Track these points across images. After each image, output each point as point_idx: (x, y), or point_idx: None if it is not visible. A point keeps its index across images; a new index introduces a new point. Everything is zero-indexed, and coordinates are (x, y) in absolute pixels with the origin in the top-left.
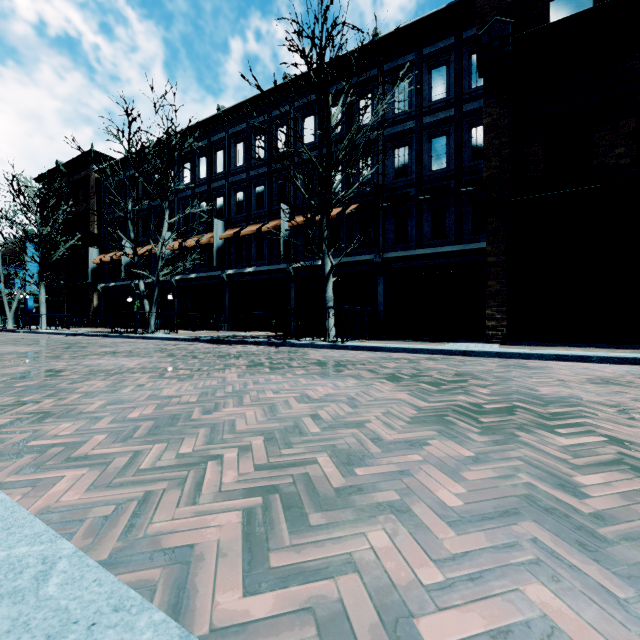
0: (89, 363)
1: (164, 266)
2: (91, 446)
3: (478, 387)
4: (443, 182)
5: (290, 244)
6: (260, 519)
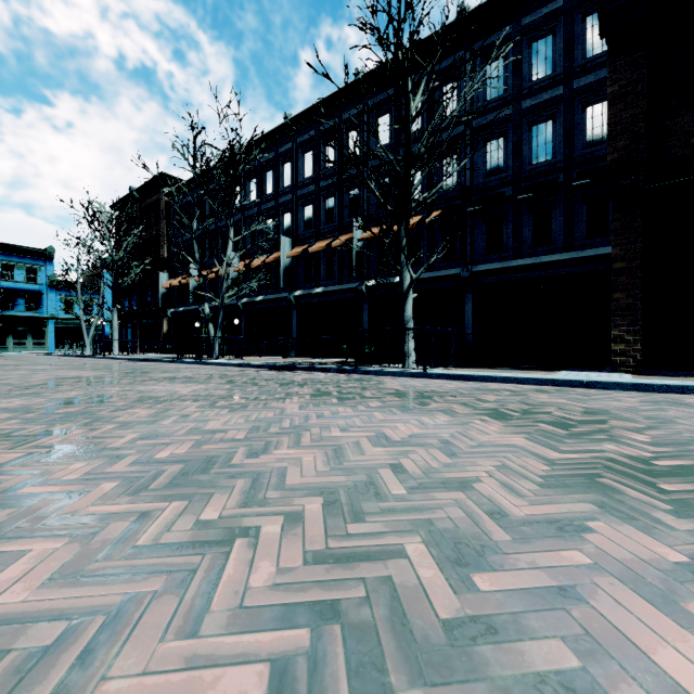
0: (143, 389)
1: (229, 287)
2: (91, 499)
3: (628, 431)
4: (548, 177)
5: (363, 260)
6: (301, 693)
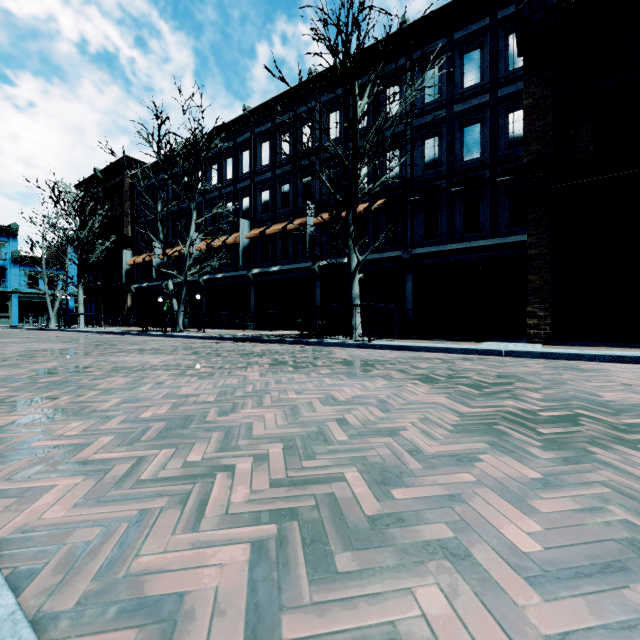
0: (115, 360)
1: (192, 266)
2: (94, 449)
3: (527, 391)
4: (476, 172)
5: (315, 242)
6: (272, 557)
